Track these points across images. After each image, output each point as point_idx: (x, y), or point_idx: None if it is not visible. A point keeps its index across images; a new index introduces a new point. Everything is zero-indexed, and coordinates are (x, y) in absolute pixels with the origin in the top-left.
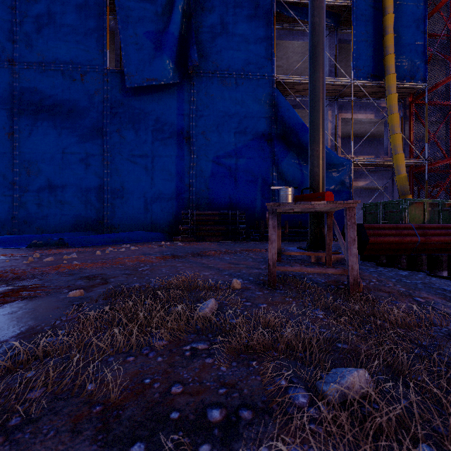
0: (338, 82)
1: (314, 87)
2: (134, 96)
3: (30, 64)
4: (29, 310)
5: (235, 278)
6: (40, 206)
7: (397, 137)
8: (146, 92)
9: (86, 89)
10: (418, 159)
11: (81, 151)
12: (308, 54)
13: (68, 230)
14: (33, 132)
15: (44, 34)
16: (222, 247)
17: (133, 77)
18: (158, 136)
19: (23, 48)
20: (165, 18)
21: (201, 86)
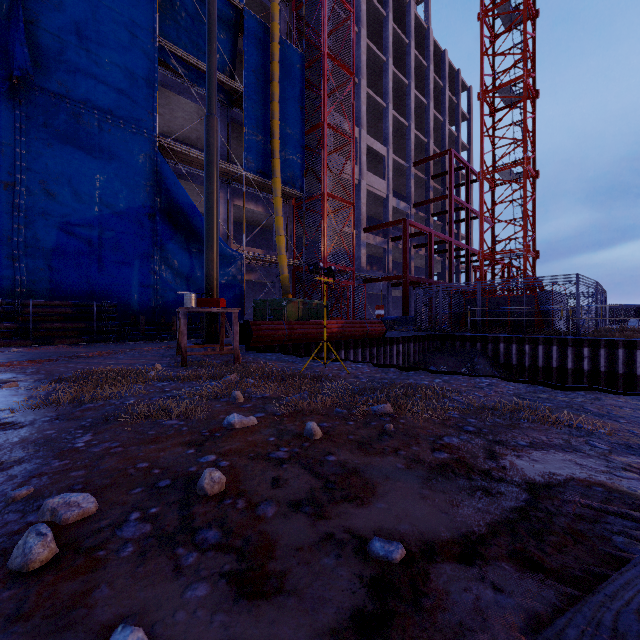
0: (231, 167)
1: (210, 199)
2: None
3: None
4: None
5: (150, 366)
6: None
7: (282, 239)
8: None
9: None
10: (299, 261)
11: None
12: (198, 120)
13: None
14: None
15: None
16: (96, 349)
17: None
18: None
19: None
20: None
21: (38, 110)
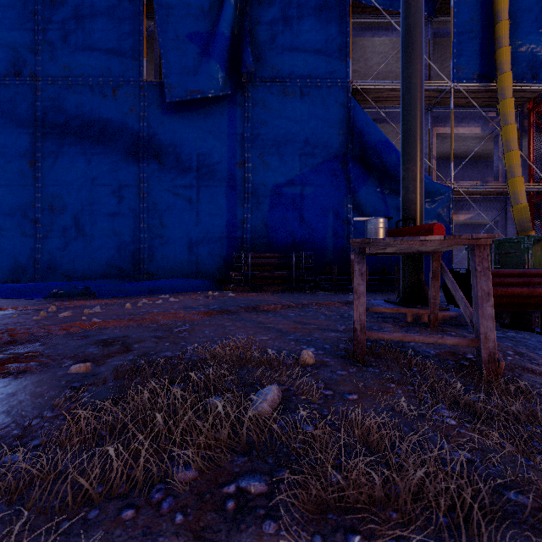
0: (433, 86)
1: (409, 85)
2: (176, 113)
3: (55, 79)
4: (5, 396)
5: (304, 346)
6: (66, 248)
7: (514, 155)
8: (190, 108)
9: (119, 107)
10: None
11: (113, 181)
12: (393, 53)
13: (98, 277)
14: (58, 160)
15: (70, 42)
16: (284, 299)
17: (175, 89)
18: (204, 161)
19: (47, 60)
20: (213, 16)
21: (258, 98)
